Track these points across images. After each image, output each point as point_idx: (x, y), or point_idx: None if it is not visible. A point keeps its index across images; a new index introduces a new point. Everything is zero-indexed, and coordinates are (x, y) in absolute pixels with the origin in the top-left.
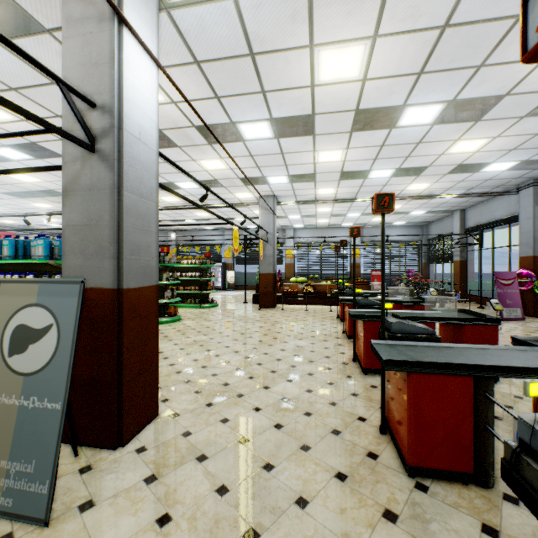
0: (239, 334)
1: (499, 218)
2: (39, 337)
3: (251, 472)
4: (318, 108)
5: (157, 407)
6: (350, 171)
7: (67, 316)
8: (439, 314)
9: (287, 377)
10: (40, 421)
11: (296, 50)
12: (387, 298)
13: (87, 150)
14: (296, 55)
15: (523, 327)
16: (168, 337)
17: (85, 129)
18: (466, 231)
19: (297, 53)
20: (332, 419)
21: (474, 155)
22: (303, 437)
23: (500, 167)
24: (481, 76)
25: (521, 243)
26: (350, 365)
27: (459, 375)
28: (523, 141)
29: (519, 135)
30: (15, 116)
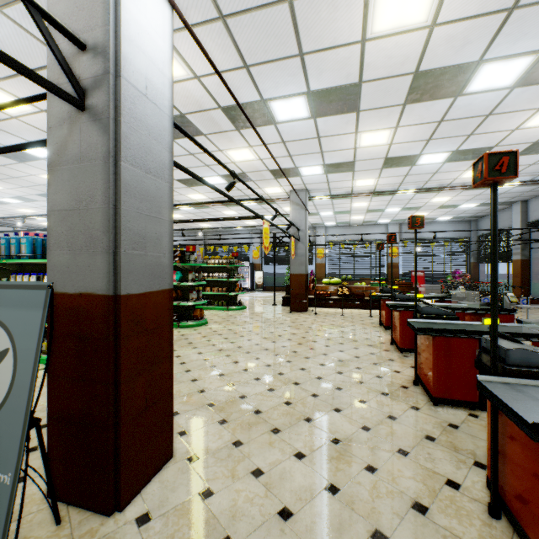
0: (270, 343)
1: None
2: None
3: None
4: (367, 72)
5: (170, 446)
6: (395, 156)
7: (27, 338)
8: (538, 329)
9: (333, 404)
10: None
11: None
12: (447, 304)
13: (74, 106)
14: None
15: None
16: (192, 344)
17: (69, 77)
18: (530, 225)
19: None
20: (408, 482)
21: None
22: (371, 514)
23: None
24: None
25: None
26: (411, 389)
27: None
28: None
29: None
30: (34, 106)
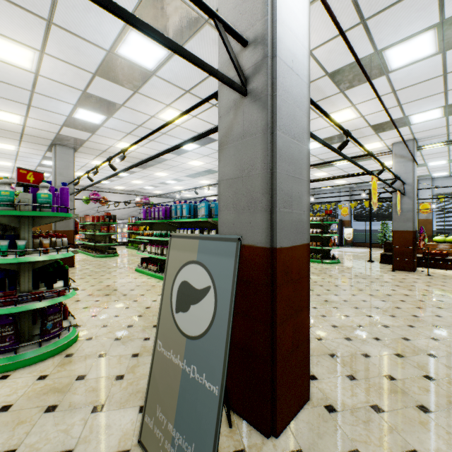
0: (379, 301)
1: None
2: (198, 298)
3: None
4: None
5: (307, 389)
6: None
7: (223, 280)
8: None
9: None
10: (199, 398)
11: None
12: None
13: (240, 93)
14: None
15: None
16: None
17: (238, 70)
18: None
19: None
20: None
21: None
22: None
23: None
24: None
25: None
26: None
27: None
28: None
29: None
30: (189, 115)
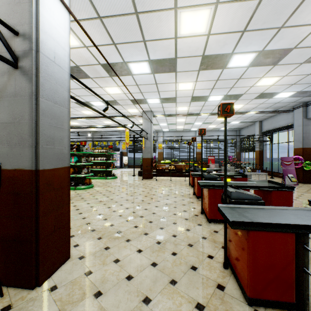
0: (129, 196)
1: (282, 125)
2: None
3: (134, 305)
4: (179, 53)
5: (69, 252)
6: (197, 96)
7: None
8: (255, 184)
9: (160, 225)
10: None
11: (165, 11)
12: (220, 173)
13: (11, 66)
14: (165, 14)
15: (298, 189)
16: (84, 198)
17: (8, 50)
18: (263, 133)
19: (166, 13)
20: (190, 258)
21: (271, 87)
22: (171, 273)
23: (285, 95)
24: (280, 35)
25: (295, 140)
26: (199, 216)
27: (285, 232)
28: (300, 79)
29: (298, 75)
30: None
